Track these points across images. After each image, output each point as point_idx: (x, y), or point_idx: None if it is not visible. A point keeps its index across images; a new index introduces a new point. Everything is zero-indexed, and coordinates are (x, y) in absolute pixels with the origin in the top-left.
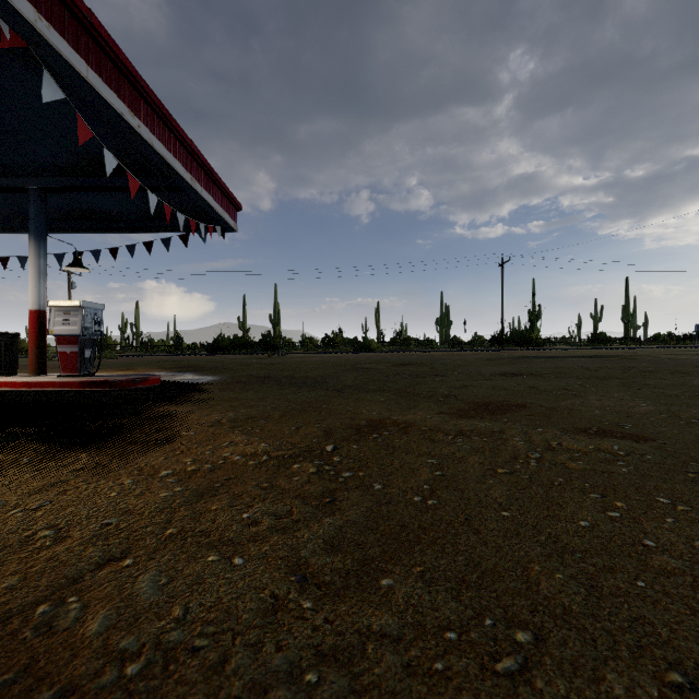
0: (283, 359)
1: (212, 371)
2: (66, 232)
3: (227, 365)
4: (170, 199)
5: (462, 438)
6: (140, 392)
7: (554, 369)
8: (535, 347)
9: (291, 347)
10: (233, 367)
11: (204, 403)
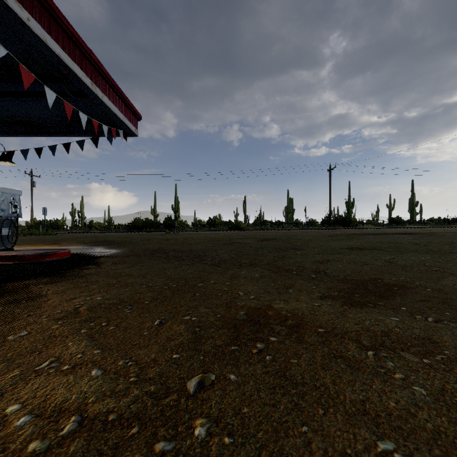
0: (176, 236)
1: (119, 245)
2: (2, 135)
3: (133, 240)
4: (80, 106)
5: (389, 357)
6: (41, 266)
7: (389, 244)
8: (353, 227)
9: (185, 227)
10: (136, 242)
11: (86, 279)
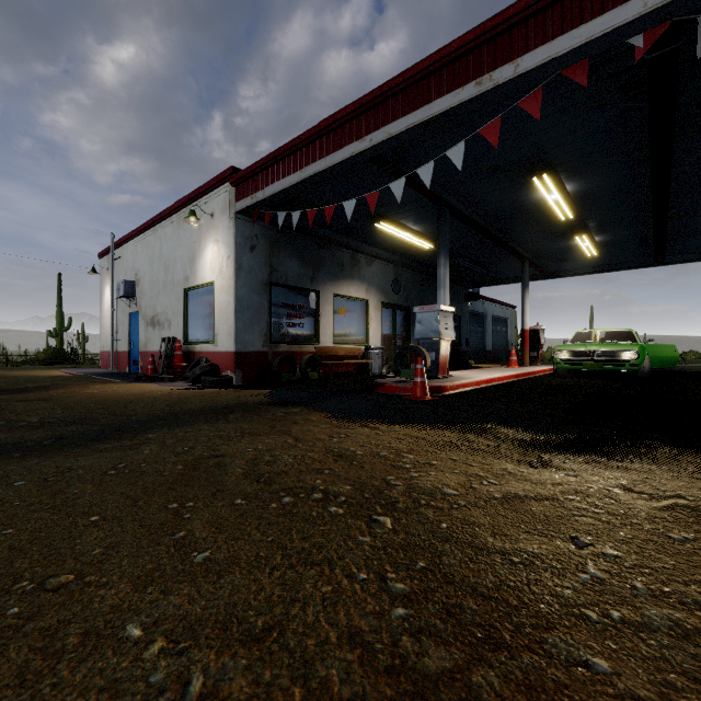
0: None
1: None
2: None
3: None
4: None
5: (151, 697)
6: None
7: None
8: None
9: None
10: None
11: None
